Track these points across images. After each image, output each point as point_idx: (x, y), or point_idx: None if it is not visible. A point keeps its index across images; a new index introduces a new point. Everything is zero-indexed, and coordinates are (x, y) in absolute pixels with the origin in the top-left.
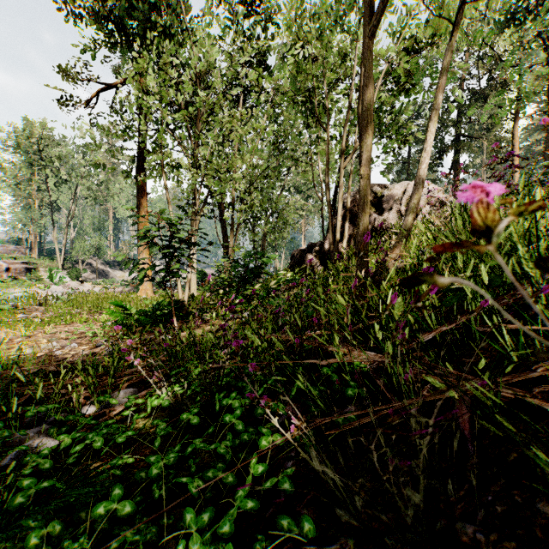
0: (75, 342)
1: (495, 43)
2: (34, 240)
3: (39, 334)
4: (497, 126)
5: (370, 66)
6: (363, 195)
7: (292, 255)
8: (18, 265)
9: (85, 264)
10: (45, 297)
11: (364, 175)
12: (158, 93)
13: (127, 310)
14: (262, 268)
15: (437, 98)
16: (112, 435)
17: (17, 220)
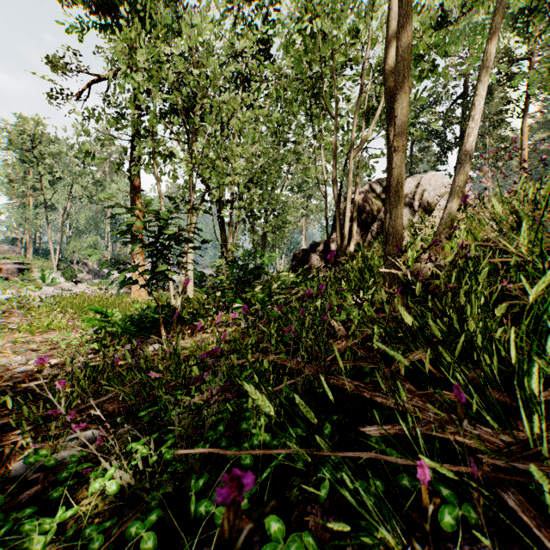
0: (45, 355)
1: (540, 2)
2: (29, 240)
3: (8, 343)
4: (503, 123)
5: (408, 1)
6: (396, 173)
7: (294, 255)
8: (10, 265)
9: (81, 265)
10: (28, 300)
11: (399, 147)
12: (146, 73)
13: (108, 317)
14: (262, 269)
15: (485, 53)
16: (26, 538)
17: (11, 219)
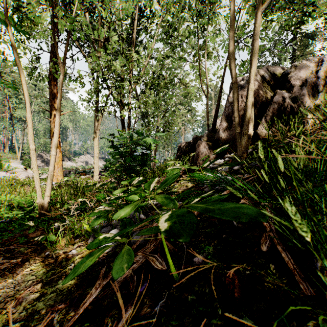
0: None
1: None
2: (6, 141)
3: None
4: None
5: None
6: None
7: (179, 147)
8: None
9: (38, 156)
10: None
11: None
12: None
13: None
14: (147, 156)
15: None
16: None
17: None
